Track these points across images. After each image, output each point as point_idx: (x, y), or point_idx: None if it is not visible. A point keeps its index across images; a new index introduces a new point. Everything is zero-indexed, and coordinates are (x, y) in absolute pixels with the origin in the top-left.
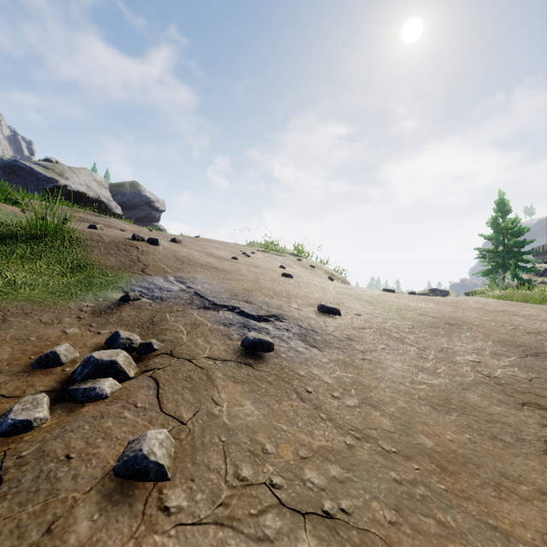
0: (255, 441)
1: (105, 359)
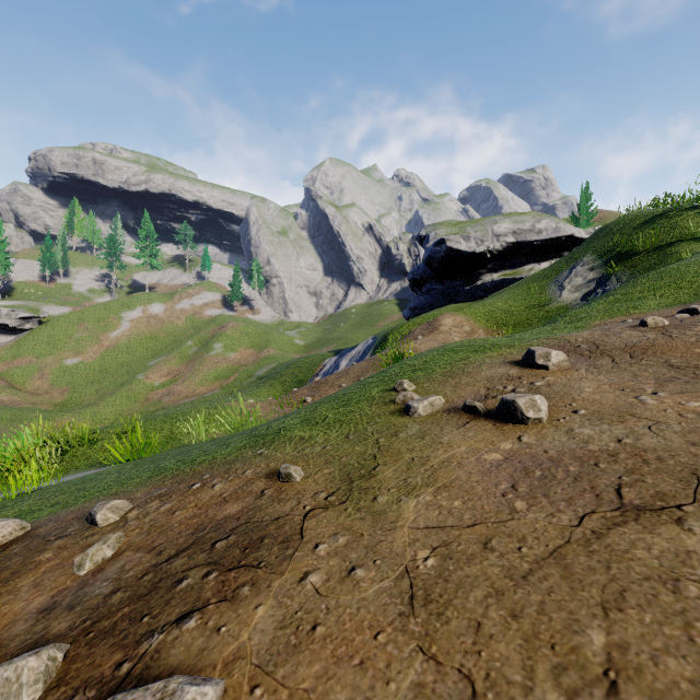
0: (695, 328)
1: (691, 307)
